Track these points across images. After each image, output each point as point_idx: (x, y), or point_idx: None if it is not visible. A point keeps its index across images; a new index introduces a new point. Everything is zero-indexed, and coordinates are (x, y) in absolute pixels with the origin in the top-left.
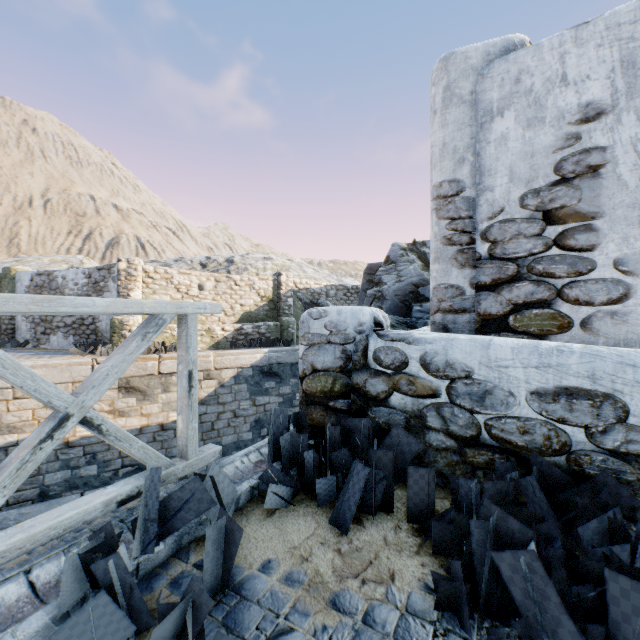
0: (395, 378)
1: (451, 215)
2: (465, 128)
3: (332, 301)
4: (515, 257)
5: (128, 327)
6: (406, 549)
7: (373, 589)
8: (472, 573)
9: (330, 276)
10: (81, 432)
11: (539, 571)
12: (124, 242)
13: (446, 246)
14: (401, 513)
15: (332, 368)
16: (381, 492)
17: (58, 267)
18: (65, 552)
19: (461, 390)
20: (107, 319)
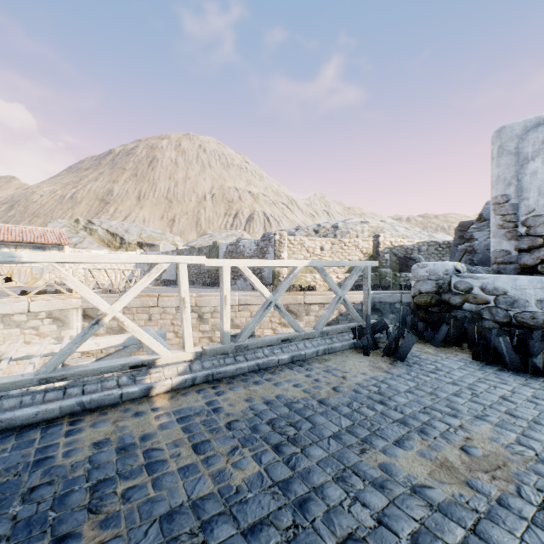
0: (465, 296)
1: (502, 213)
2: (511, 167)
3: (423, 255)
4: (541, 235)
5: (282, 275)
6: (464, 353)
7: (449, 355)
8: (488, 352)
9: (420, 233)
10: (265, 333)
11: (506, 341)
12: (256, 217)
13: (499, 229)
14: (465, 347)
15: (430, 292)
16: (455, 337)
17: (231, 239)
18: (342, 336)
19: (501, 300)
20: (268, 270)
